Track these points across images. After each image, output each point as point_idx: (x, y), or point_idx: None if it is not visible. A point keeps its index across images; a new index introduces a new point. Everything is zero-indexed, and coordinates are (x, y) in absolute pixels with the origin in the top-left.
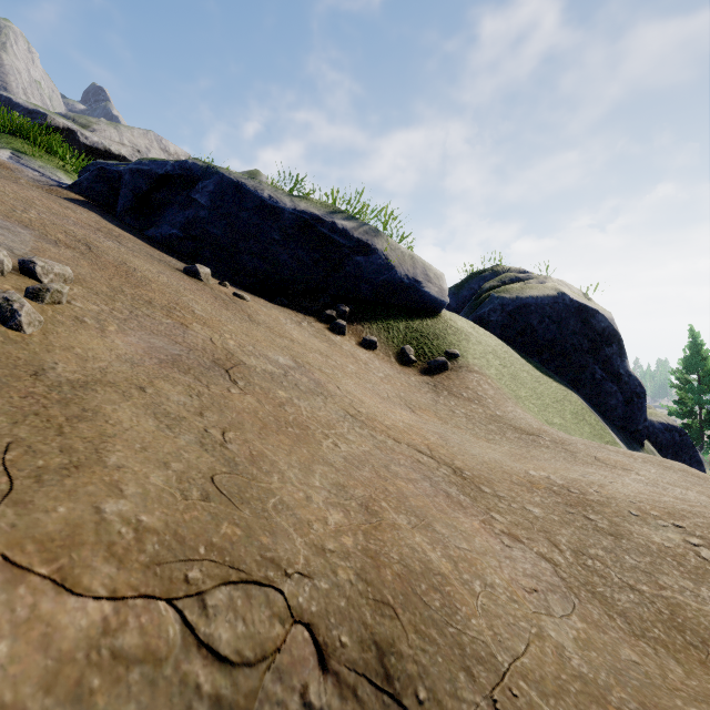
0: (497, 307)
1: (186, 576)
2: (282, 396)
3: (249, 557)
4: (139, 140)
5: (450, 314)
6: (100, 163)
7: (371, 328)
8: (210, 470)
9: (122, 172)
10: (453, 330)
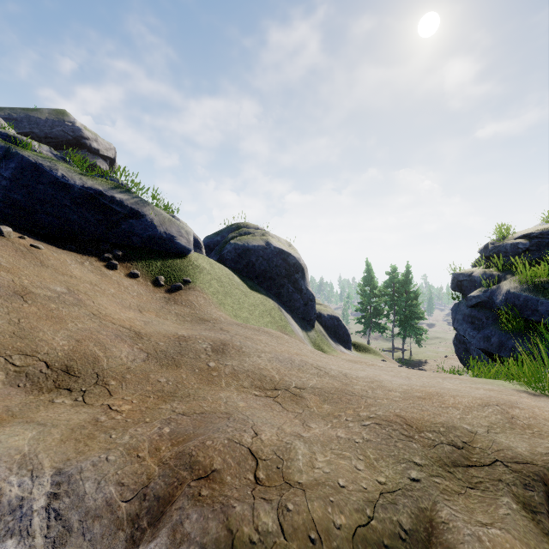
0: (232, 250)
1: (6, 352)
2: (53, 307)
3: (27, 350)
4: None
5: (198, 255)
6: None
7: (137, 265)
8: (13, 330)
9: None
10: (193, 266)
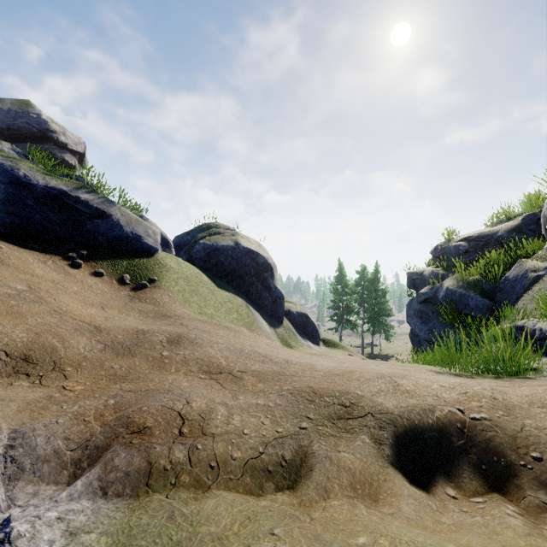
0: (201, 250)
1: None
2: (13, 303)
3: None
4: None
5: (165, 254)
6: None
7: (102, 264)
8: None
9: None
10: (160, 265)
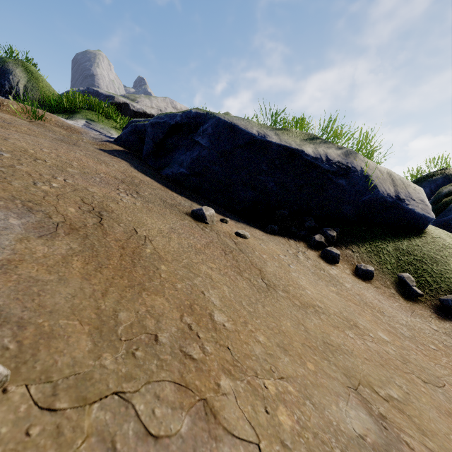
0: None
1: None
2: None
3: None
4: (161, 104)
5: (428, 227)
6: (134, 121)
7: (360, 253)
8: None
9: (146, 126)
10: (448, 250)
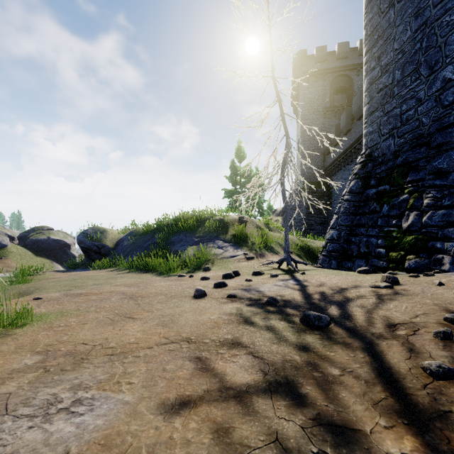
0: (30, 241)
1: None
2: None
3: None
4: None
5: (12, 246)
6: None
7: None
8: None
9: None
10: (8, 251)
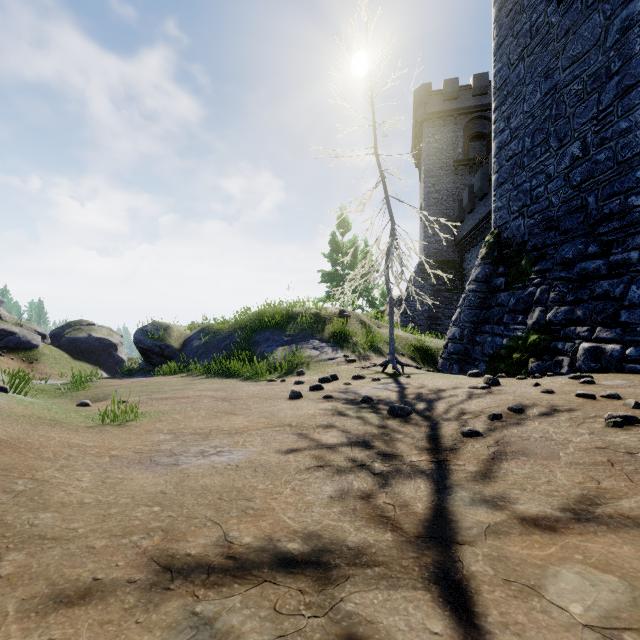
0: (66, 340)
1: None
2: None
3: None
4: None
5: (44, 346)
6: None
7: (13, 355)
8: None
9: None
10: (40, 353)
